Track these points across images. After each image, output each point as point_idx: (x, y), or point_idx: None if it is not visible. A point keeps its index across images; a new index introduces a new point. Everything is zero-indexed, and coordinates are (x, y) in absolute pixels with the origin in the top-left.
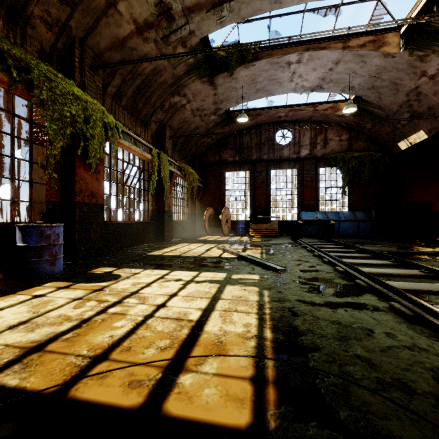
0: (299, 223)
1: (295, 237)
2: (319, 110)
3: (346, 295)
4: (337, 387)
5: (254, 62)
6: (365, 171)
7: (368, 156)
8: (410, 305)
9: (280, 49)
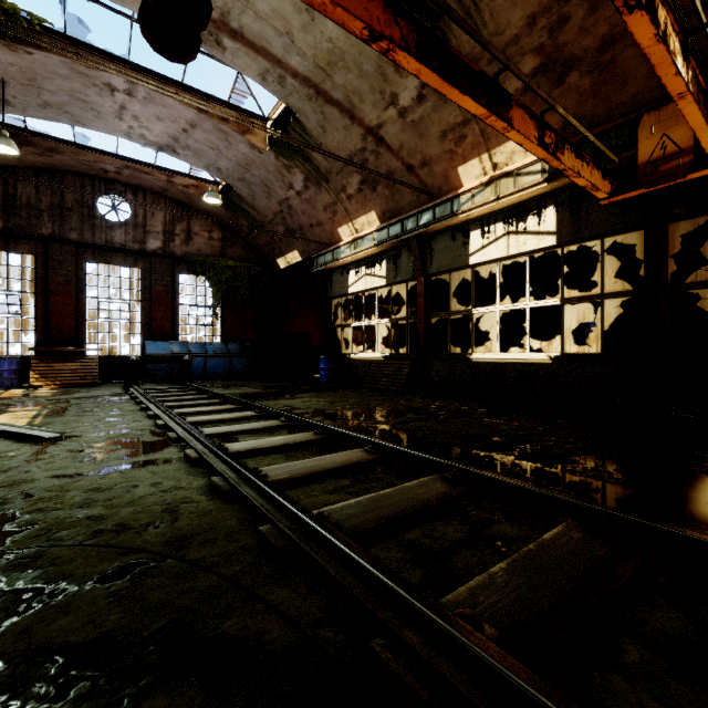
0: (134, 359)
1: (129, 384)
2: (177, 184)
3: (141, 454)
4: (27, 558)
5: (29, 48)
6: (242, 288)
7: (246, 268)
8: (201, 448)
9: (90, 54)
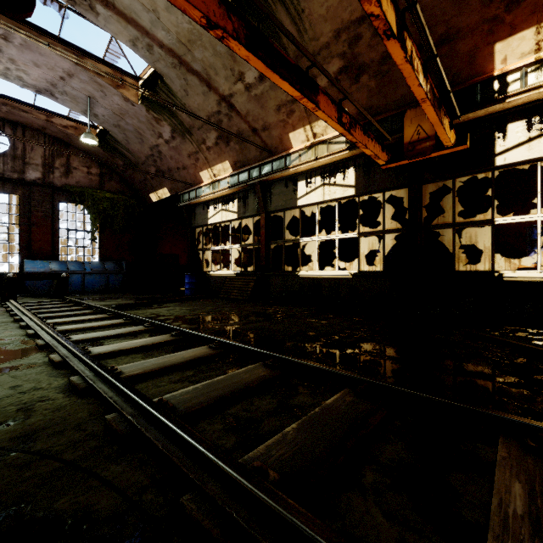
0: (10, 276)
1: (5, 298)
2: (56, 124)
3: (5, 361)
4: None
5: None
6: (118, 216)
7: (122, 200)
8: (65, 353)
9: None
